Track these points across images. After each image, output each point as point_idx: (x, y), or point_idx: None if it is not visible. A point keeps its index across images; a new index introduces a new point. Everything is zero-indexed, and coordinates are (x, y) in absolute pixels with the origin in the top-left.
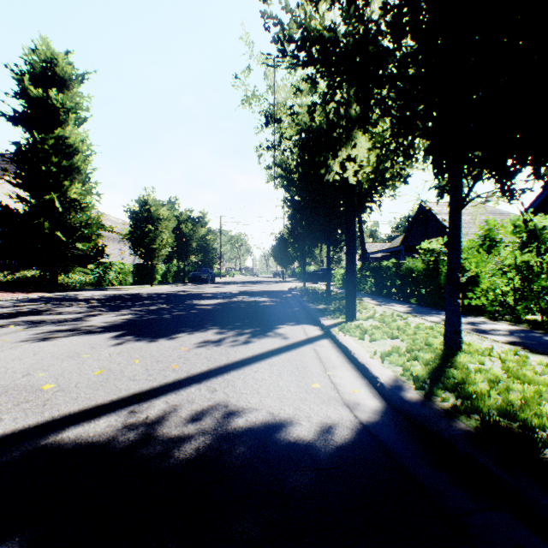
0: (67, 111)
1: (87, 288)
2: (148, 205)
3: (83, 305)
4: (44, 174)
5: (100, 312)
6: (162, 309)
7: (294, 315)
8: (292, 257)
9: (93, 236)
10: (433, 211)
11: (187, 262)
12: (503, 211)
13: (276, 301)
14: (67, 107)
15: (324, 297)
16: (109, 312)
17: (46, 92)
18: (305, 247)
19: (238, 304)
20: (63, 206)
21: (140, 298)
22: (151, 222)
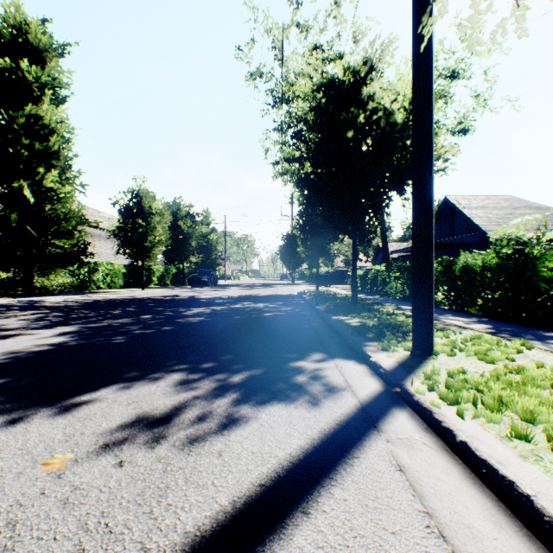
0: (42, 87)
1: (69, 291)
2: (138, 197)
3: (26, 316)
4: (12, 158)
5: (30, 329)
6: (125, 324)
7: (316, 336)
8: (301, 257)
9: (77, 233)
10: (461, 206)
11: (187, 263)
12: (540, 204)
13: (286, 310)
14: (42, 82)
15: (349, 305)
16: (40, 330)
17: (18, 65)
18: (318, 243)
19: (235, 315)
20: (37, 197)
21: (115, 305)
22: (141, 216)
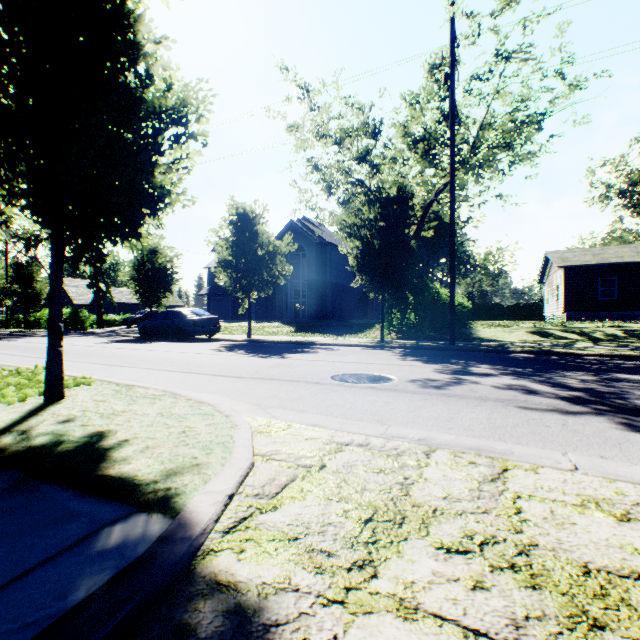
0: None
1: None
2: None
3: None
4: None
5: None
6: None
7: None
8: None
9: None
10: (66, 284)
11: None
12: None
13: None
14: None
15: None
16: None
17: None
18: None
19: None
20: None
21: None
22: None
